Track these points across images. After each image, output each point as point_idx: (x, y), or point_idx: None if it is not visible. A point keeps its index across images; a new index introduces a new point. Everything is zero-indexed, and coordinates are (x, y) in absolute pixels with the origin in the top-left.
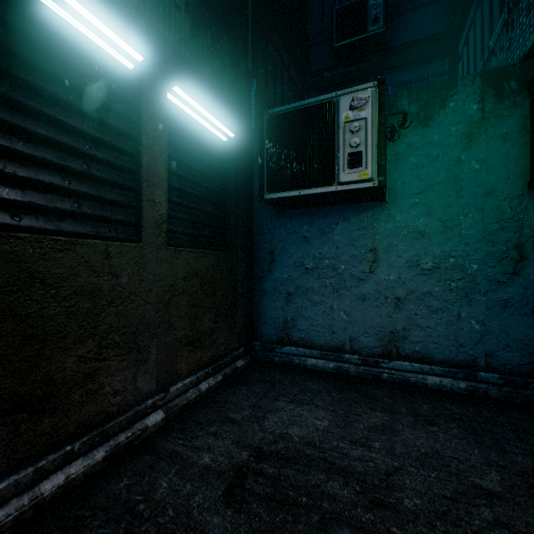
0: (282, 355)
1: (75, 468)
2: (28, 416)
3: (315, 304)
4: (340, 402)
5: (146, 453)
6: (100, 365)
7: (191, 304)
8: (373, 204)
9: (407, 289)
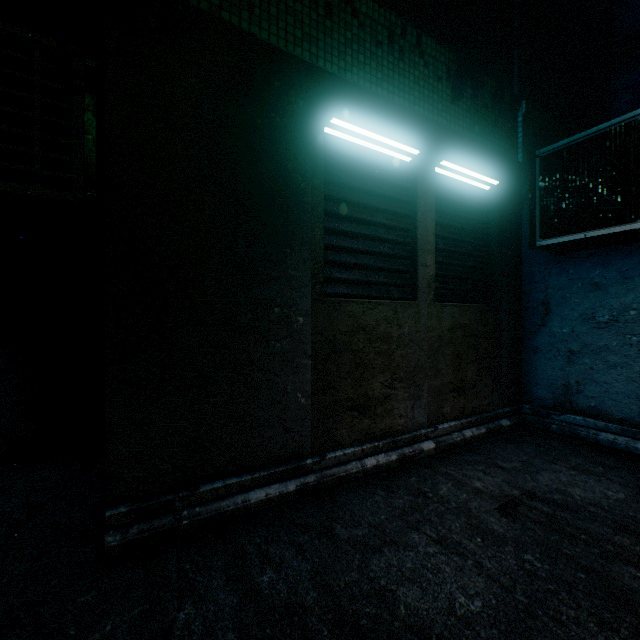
0: (561, 424)
1: (380, 458)
2: (357, 415)
3: (613, 367)
4: None
5: (424, 467)
6: (391, 392)
7: (455, 355)
8: None
9: None
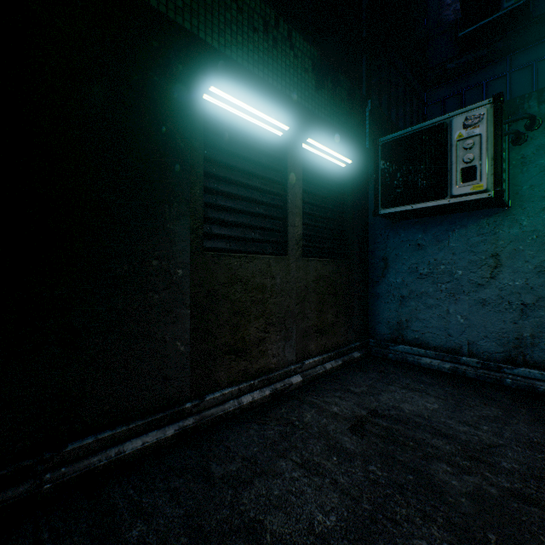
0: (395, 353)
1: (256, 395)
2: (235, 358)
3: (430, 308)
4: (453, 395)
5: (293, 399)
6: (266, 335)
7: (318, 301)
8: (494, 209)
9: (536, 296)
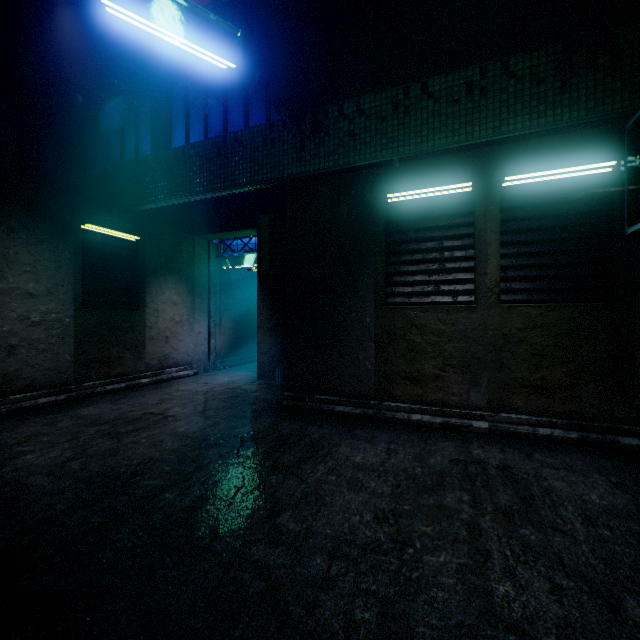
0: None
1: (425, 418)
2: (410, 384)
3: None
4: None
5: (460, 435)
6: (443, 374)
7: (531, 353)
8: None
9: None
